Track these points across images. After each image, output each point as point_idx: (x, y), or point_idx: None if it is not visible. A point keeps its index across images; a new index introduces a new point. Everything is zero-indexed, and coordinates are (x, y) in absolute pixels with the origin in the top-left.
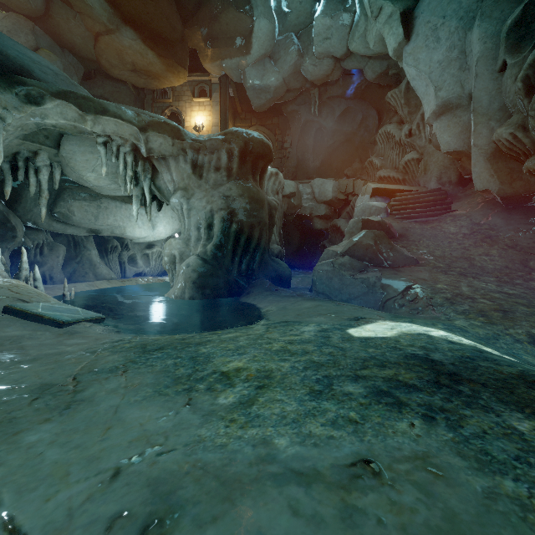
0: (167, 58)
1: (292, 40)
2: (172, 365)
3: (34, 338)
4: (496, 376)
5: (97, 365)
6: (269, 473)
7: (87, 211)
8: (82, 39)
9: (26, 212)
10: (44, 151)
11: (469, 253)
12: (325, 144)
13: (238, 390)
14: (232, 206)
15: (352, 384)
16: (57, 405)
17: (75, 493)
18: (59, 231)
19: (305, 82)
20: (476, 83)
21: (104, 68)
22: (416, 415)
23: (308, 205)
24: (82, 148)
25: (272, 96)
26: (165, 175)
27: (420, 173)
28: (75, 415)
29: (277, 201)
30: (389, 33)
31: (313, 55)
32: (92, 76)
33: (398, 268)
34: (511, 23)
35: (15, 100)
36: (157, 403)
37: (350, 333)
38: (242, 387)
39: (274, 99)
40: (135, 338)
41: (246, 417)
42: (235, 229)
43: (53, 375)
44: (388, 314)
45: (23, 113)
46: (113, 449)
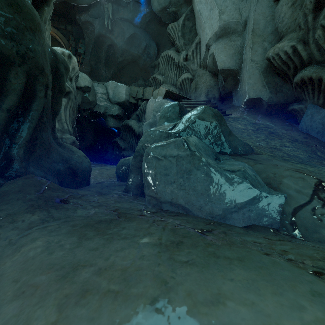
0: None
1: None
2: None
3: None
4: None
5: None
6: None
7: None
8: None
9: None
10: None
11: (272, 144)
12: (116, 60)
13: None
14: None
15: None
16: None
17: None
18: None
19: None
20: (256, 7)
21: None
22: None
23: (102, 103)
24: None
25: None
26: None
27: (192, 90)
28: None
29: (71, 88)
30: None
31: None
32: None
33: (246, 156)
34: None
35: None
36: None
37: None
38: None
39: None
40: None
41: None
42: None
43: None
44: None
45: None
46: None
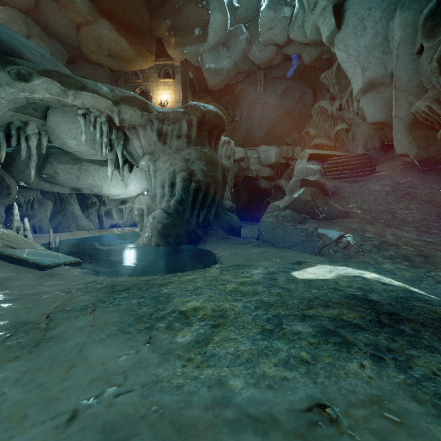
0: (137, 45)
1: (241, 30)
2: (136, 304)
3: (18, 279)
4: (432, 316)
5: (70, 304)
6: (225, 419)
7: (70, 172)
8: (66, 29)
9: (19, 173)
10: (33, 122)
11: (391, 207)
12: (269, 117)
13: (195, 329)
14: (191, 168)
15: (300, 323)
16: (27, 343)
17: (29, 439)
18: (47, 189)
19: (252, 65)
20: (397, 64)
21: (84, 54)
22: (365, 356)
23: (254, 168)
24: (65, 119)
25: (224, 77)
26: (135, 142)
27: (349, 141)
28: (43, 353)
29: (229, 165)
30: (323, 23)
31: (259, 43)
32: (75, 61)
33: (332, 220)
34: (427, 13)
35: (7, 77)
36: (120, 341)
37: (294, 276)
38: (198, 326)
39: (227, 79)
40: (107, 280)
41: (202, 356)
42: (194, 187)
43: (29, 314)
44: (325, 259)
45: (14, 88)
46: (73, 389)
